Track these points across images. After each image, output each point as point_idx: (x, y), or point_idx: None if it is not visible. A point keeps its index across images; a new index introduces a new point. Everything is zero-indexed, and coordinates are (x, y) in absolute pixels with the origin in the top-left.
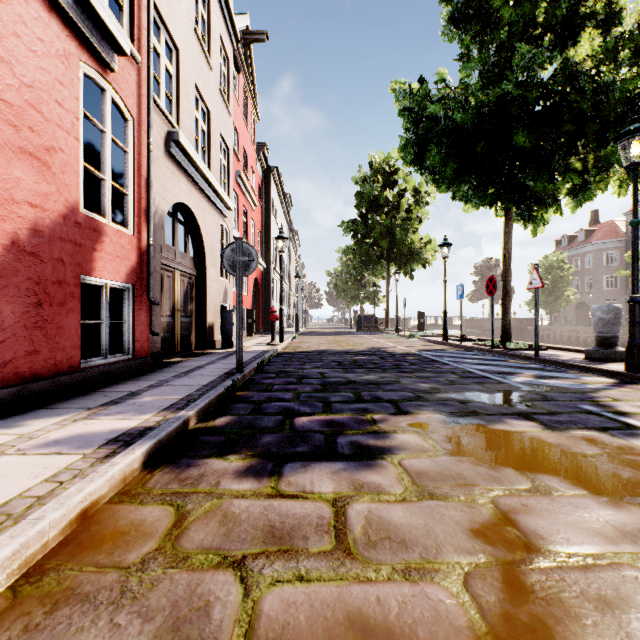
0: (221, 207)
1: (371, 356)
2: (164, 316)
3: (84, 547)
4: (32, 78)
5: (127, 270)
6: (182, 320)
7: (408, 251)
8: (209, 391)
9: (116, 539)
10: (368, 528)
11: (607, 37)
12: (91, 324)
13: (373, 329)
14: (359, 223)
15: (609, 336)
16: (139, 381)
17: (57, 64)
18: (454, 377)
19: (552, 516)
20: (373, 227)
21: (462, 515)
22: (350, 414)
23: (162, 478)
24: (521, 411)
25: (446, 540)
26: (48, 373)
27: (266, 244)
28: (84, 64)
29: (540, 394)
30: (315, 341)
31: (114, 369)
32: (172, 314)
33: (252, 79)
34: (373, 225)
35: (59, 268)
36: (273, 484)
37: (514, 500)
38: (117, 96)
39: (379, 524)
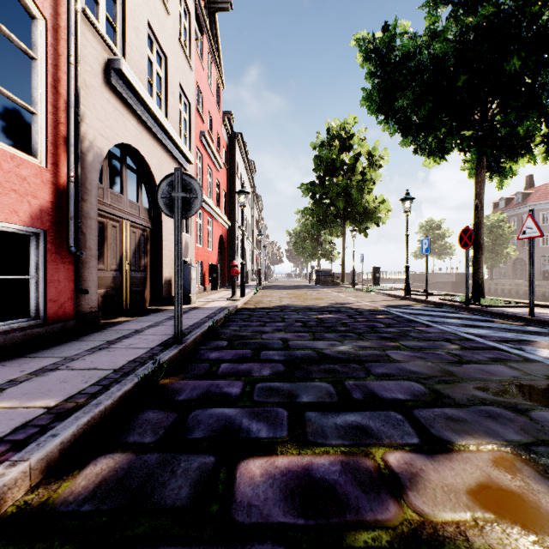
0: (180, 159)
1: (337, 314)
2: (108, 270)
3: None
4: None
5: (32, 210)
6: (133, 275)
7: (363, 210)
8: (112, 385)
9: None
10: None
11: None
12: (3, 280)
13: (330, 283)
14: (317, 185)
15: None
16: (34, 359)
17: None
18: (455, 348)
19: None
20: (330, 188)
21: None
22: (341, 449)
23: None
24: None
25: None
26: None
27: (231, 204)
28: None
29: None
30: (276, 295)
31: (4, 341)
32: (119, 268)
33: (217, 48)
34: (330, 186)
35: None
36: None
37: None
38: None
39: None
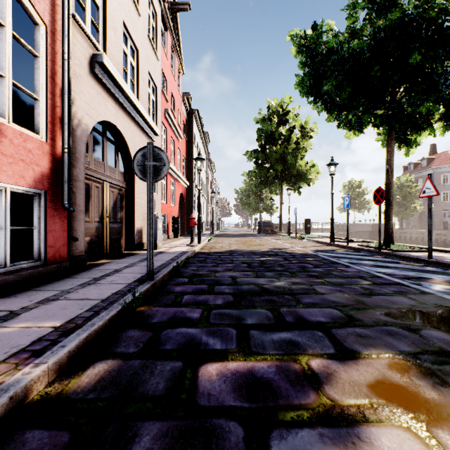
0: (149, 132)
1: (275, 257)
2: (92, 222)
3: None
4: None
5: (36, 175)
6: (112, 225)
7: (297, 173)
8: (102, 311)
9: None
10: None
11: None
12: (11, 230)
13: (270, 232)
14: (259, 152)
15: None
16: (38, 292)
17: None
18: (367, 284)
19: None
20: (270, 155)
21: None
22: (276, 357)
23: None
24: None
25: None
26: None
27: (189, 168)
28: None
29: None
30: (226, 242)
31: (14, 278)
32: (101, 220)
33: (178, 41)
34: (270, 153)
35: None
36: None
37: None
38: None
39: None
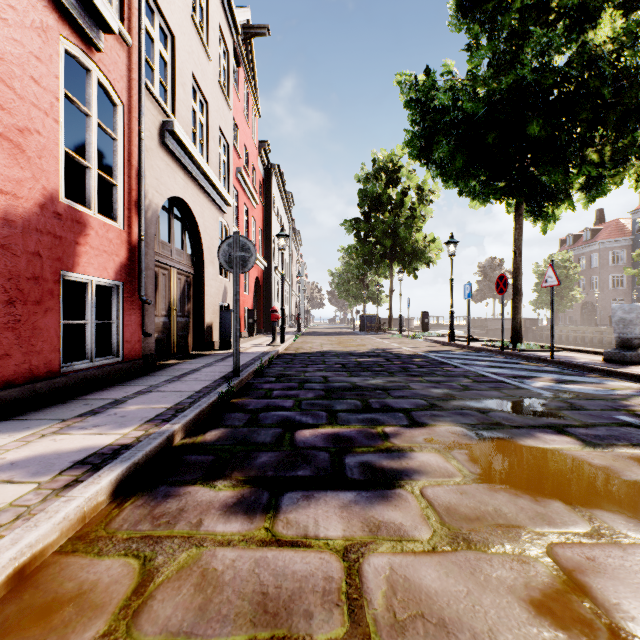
0: (220, 203)
1: (376, 358)
2: (159, 316)
3: (6, 630)
4: (2, 49)
5: (116, 266)
6: (179, 320)
7: (412, 250)
8: (201, 398)
9: (53, 616)
10: (392, 598)
11: (625, 22)
12: (79, 324)
13: (376, 329)
14: (362, 221)
15: (631, 337)
16: (127, 386)
17: (32, 36)
18: (468, 381)
19: (632, 578)
20: (376, 225)
21: (513, 575)
22: (358, 426)
23: (132, 514)
24: (551, 423)
25: (500, 620)
26: (21, 379)
27: (267, 243)
28: (65, 40)
29: (566, 402)
30: (317, 342)
31: (100, 373)
32: (168, 314)
33: (253, 75)
34: (376, 223)
35: (35, 262)
36: (268, 524)
37: (575, 551)
38: (104, 78)
39: (406, 591)
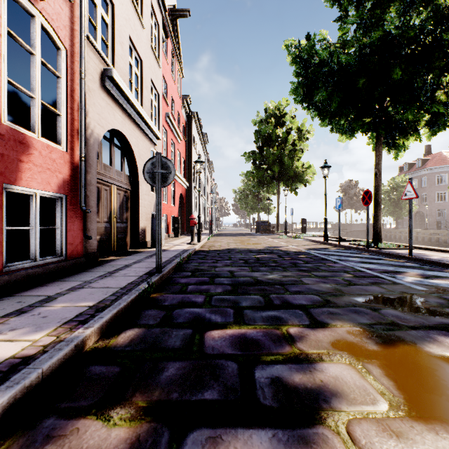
0: (152, 137)
1: (270, 254)
2: (101, 222)
3: None
4: None
5: (59, 181)
6: (118, 225)
7: (293, 174)
8: (123, 295)
9: None
10: None
11: None
12: None
13: (267, 231)
14: (257, 153)
15: None
16: (65, 282)
17: None
18: (349, 276)
19: None
20: (267, 156)
21: None
22: (263, 326)
23: None
24: (443, 323)
25: None
26: None
27: (189, 169)
28: None
29: (443, 298)
30: (225, 241)
31: (43, 271)
32: (109, 220)
33: (178, 46)
34: (267, 155)
35: None
36: None
37: None
38: (48, 25)
39: None
